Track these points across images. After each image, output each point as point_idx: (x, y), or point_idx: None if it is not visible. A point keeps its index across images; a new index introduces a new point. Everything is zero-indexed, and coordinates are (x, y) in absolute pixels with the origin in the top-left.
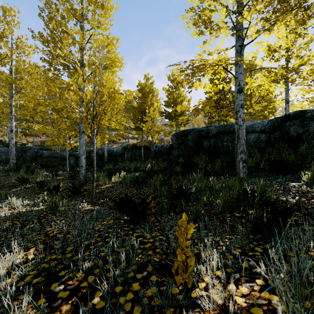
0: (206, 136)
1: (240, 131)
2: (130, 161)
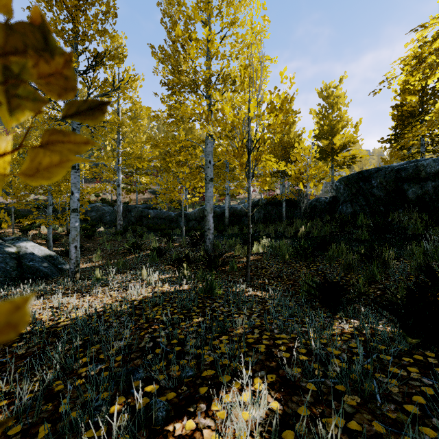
0: (413, 178)
1: None
2: (266, 223)
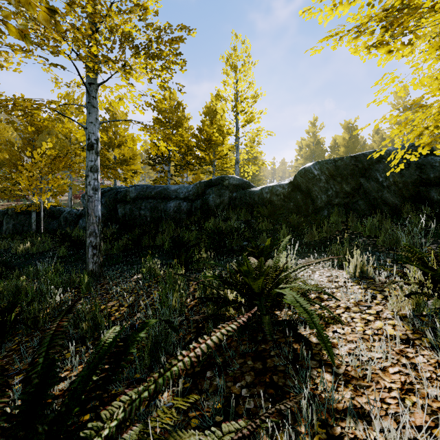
0: (124, 201)
1: (89, 205)
2: (5, 237)
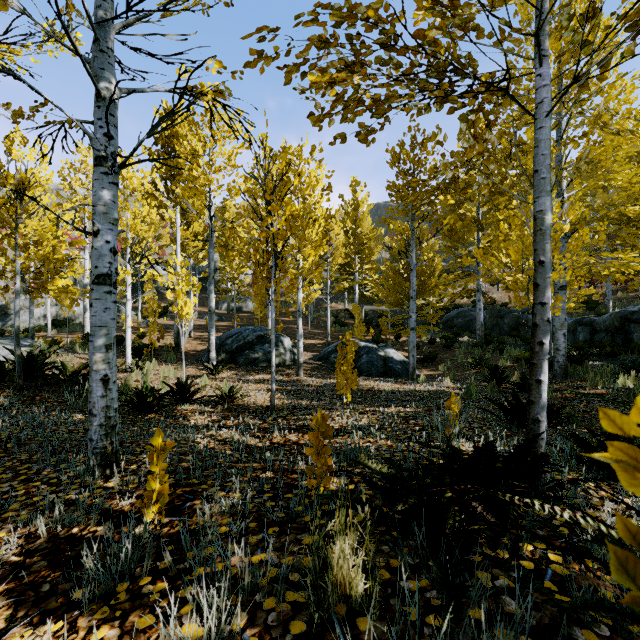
0: None
1: None
2: None
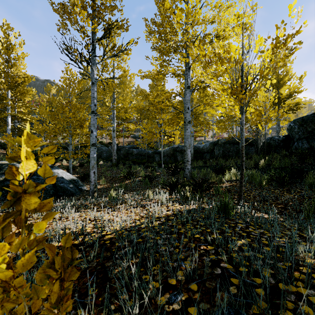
0: None
1: None
2: (226, 158)
